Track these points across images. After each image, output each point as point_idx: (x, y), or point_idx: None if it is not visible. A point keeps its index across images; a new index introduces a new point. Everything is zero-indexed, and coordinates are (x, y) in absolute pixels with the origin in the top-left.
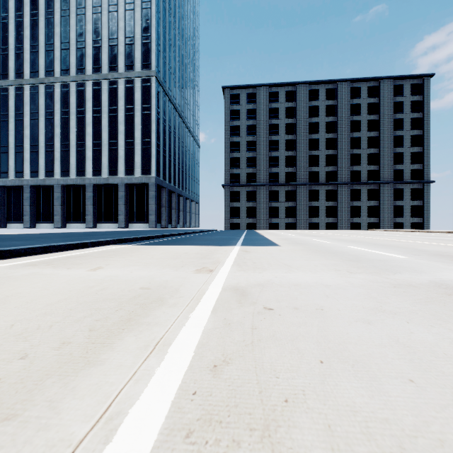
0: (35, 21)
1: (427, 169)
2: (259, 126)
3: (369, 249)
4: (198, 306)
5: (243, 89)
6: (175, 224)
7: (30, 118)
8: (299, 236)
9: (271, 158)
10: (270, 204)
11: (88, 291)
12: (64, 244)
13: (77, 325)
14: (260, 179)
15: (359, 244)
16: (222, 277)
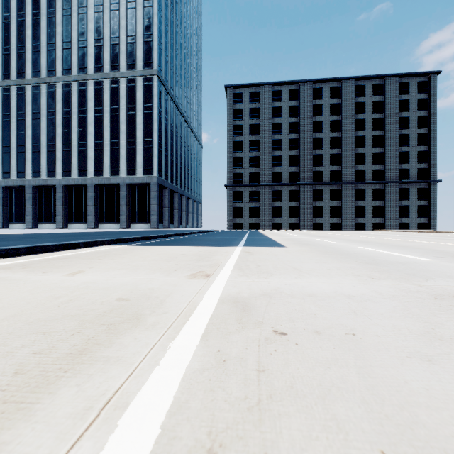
0: (37, 21)
1: (434, 168)
2: (262, 125)
3: (383, 250)
4: (184, 327)
5: (245, 88)
6: (177, 224)
7: (31, 118)
8: (304, 237)
9: (274, 157)
10: (273, 204)
11: (50, 303)
12: (53, 244)
13: (2, 363)
14: (263, 179)
15: (370, 245)
16: (220, 283)
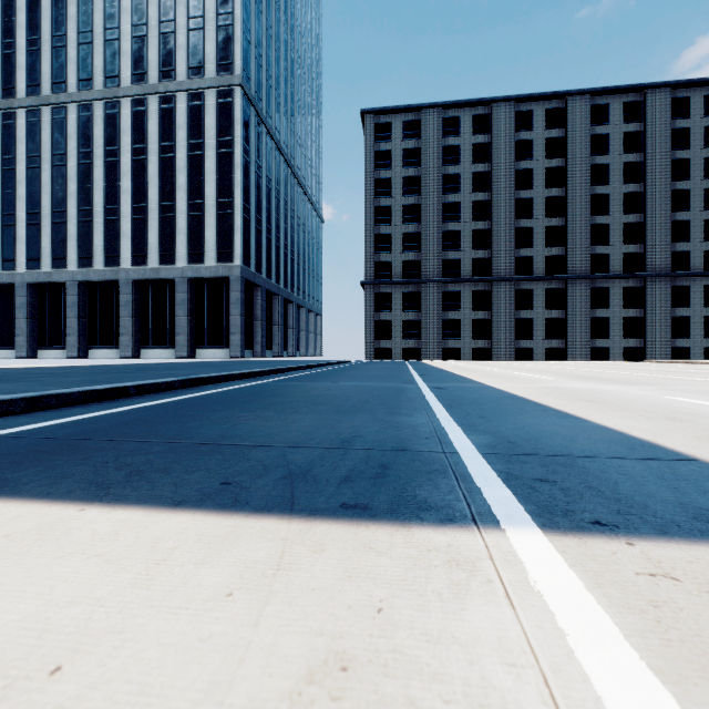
0: None
1: None
2: (425, 178)
3: None
4: None
5: (397, 114)
6: (278, 350)
7: (26, 166)
8: (580, 382)
9: (447, 234)
10: (444, 315)
11: None
12: None
13: None
14: (427, 271)
15: None
16: None
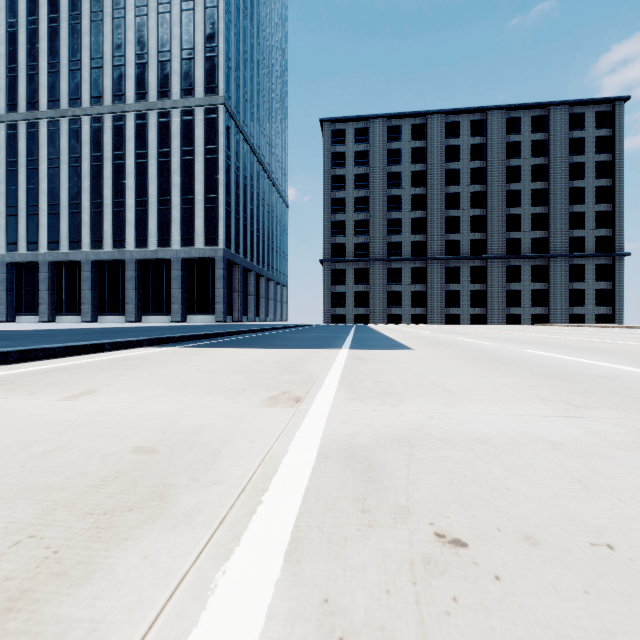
0: (55, 29)
1: (620, 236)
2: (373, 175)
3: (564, 355)
4: (251, 524)
5: (349, 122)
6: (252, 316)
7: (47, 166)
8: (437, 334)
9: (390, 221)
10: (388, 287)
11: (9, 458)
12: (62, 346)
13: None
14: (374, 251)
15: (539, 346)
16: (319, 416)
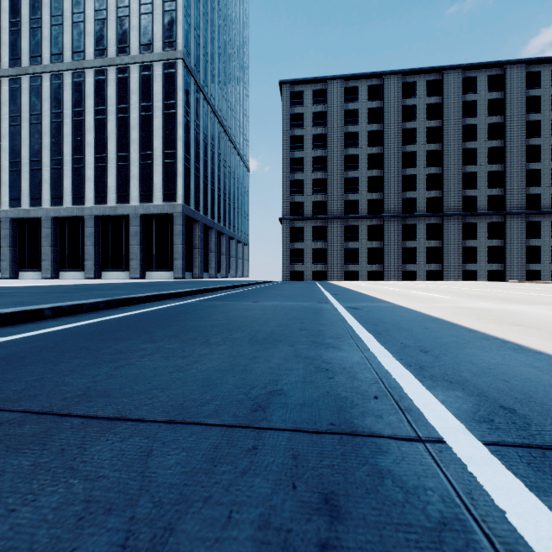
0: None
1: None
2: (331, 135)
3: None
4: None
5: (308, 84)
6: (213, 272)
7: (9, 124)
8: (481, 302)
9: (348, 180)
10: (346, 244)
11: None
12: None
13: None
14: (332, 209)
15: None
16: None
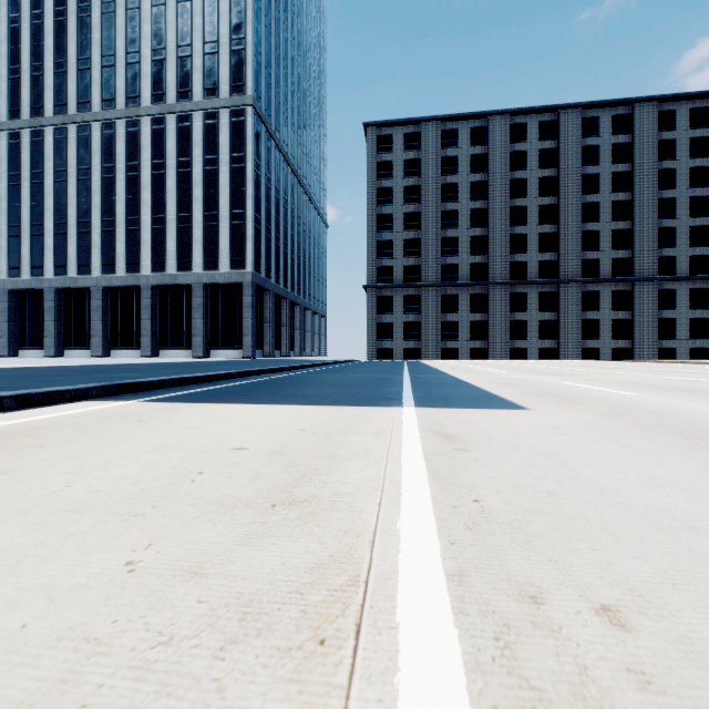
0: (62, 23)
1: None
2: (425, 187)
3: None
4: None
5: (398, 127)
6: (286, 350)
7: (53, 180)
8: (522, 375)
9: (445, 240)
10: (443, 317)
11: None
12: None
13: None
14: (426, 275)
15: None
16: None
